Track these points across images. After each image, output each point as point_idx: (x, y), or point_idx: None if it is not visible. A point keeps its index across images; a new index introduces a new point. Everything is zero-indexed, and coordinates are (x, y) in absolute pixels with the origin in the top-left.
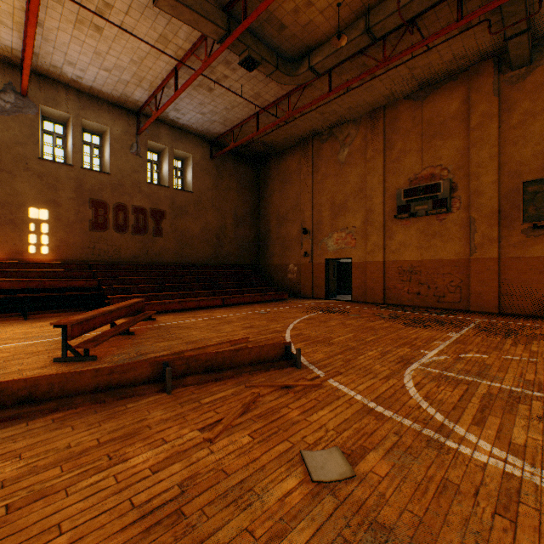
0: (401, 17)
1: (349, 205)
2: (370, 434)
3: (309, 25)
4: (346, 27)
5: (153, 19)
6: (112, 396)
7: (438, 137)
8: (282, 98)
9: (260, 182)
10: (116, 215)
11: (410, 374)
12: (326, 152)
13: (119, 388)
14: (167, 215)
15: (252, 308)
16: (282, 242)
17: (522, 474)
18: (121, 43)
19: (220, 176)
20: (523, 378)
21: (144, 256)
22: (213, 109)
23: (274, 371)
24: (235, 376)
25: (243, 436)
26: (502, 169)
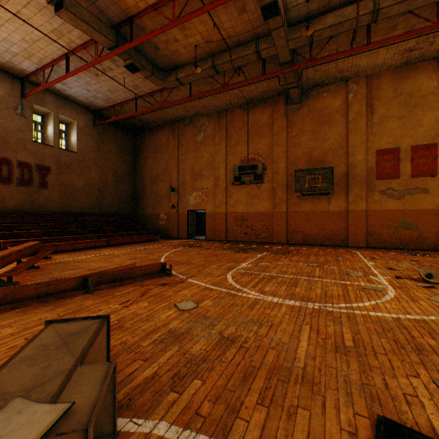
0: (232, 66)
1: (204, 173)
2: (207, 295)
3: (177, 52)
4: (201, 59)
5: (50, 16)
6: (53, 298)
7: (257, 135)
8: (156, 91)
9: (137, 148)
10: (0, 168)
11: (231, 273)
12: (188, 133)
13: (54, 294)
14: (53, 170)
15: (133, 246)
16: (155, 197)
17: (262, 298)
18: (15, 25)
19: (102, 141)
20: (280, 270)
21: (29, 205)
22: (98, 89)
23: (157, 278)
24: (132, 282)
25: (144, 303)
26: (289, 160)
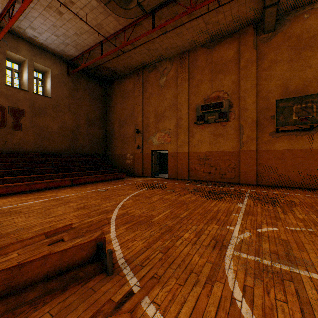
0: None
1: (167, 114)
2: None
3: None
4: None
5: None
6: None
7: (221, 72)
8: (119, 31)
9: (107, 97)
10: None
11: (231, 268)
12: (152, 78)
13: None
14: (27, 113)
15: (96, 186)
16: (122, 138)
17: None
18: None
19: (75, 88)
20: None
21: (2, 145)
22: (65, 32)
23: (75, 287)
24: None
25: None
26: (259, 95)
